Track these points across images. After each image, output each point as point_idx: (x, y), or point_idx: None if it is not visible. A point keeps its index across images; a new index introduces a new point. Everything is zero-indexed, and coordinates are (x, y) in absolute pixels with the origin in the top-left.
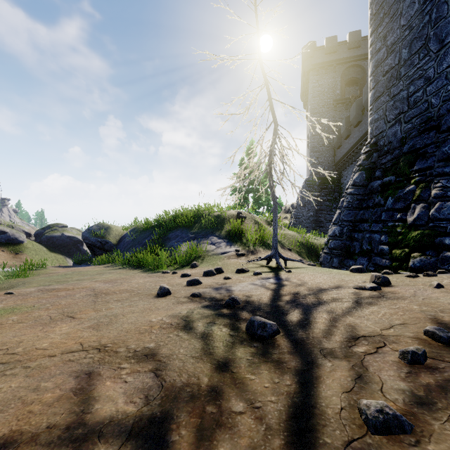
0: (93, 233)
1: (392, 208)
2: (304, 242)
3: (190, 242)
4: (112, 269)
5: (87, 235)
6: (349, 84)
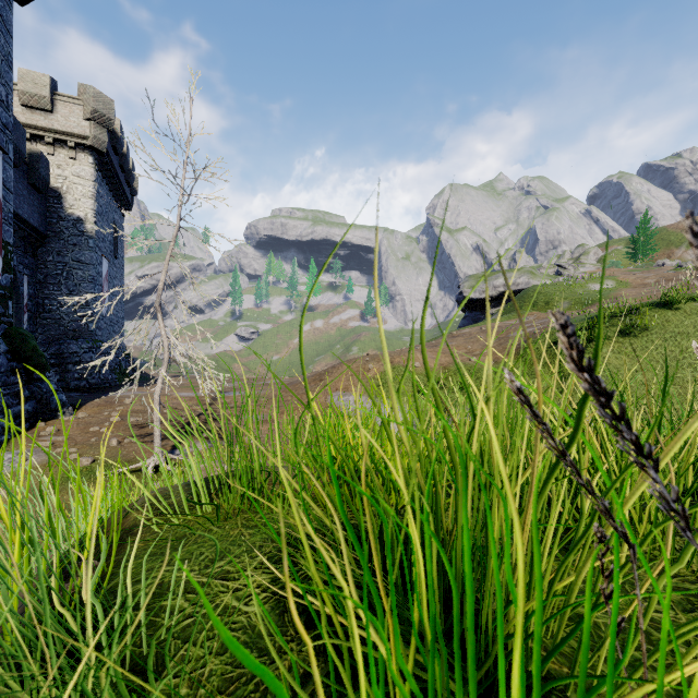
0: None
1: None
2: None
3: None
4: None
5: None
6: None
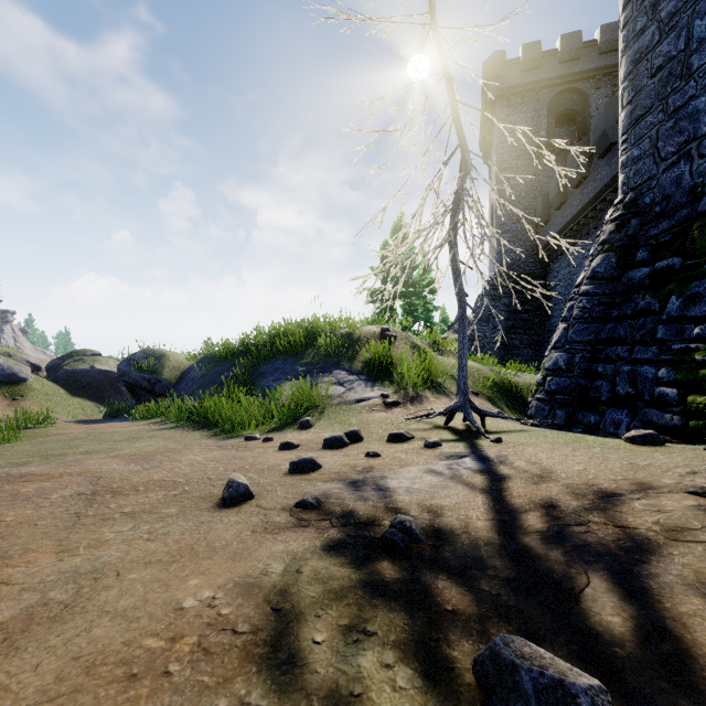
0: (135, 364)
1: (680, 316)
2: (497, 381)
3: (300, 381)
4: (159, 429)
5: (126, 369)
6: (558, 123)
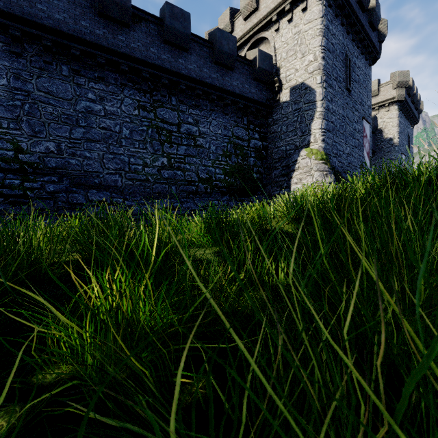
0: None
1: None
2: None
3: None
4: None
5: None
6: None
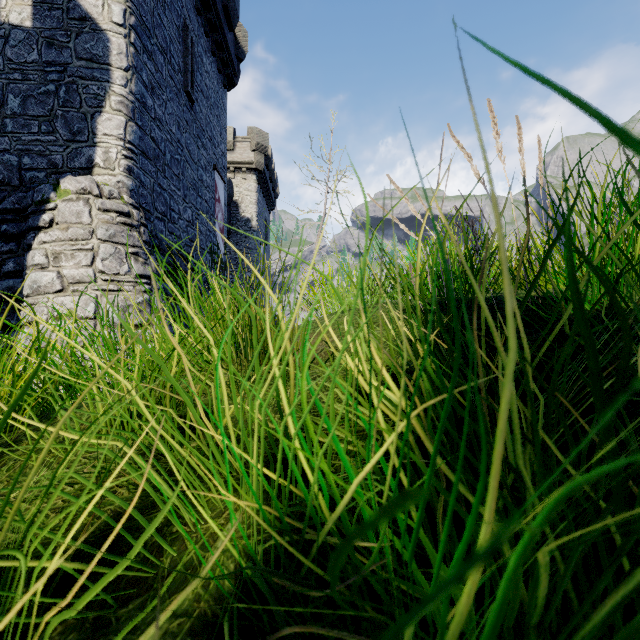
0: None
1: None
2: None
3: None
4: None
5: None
6: None
